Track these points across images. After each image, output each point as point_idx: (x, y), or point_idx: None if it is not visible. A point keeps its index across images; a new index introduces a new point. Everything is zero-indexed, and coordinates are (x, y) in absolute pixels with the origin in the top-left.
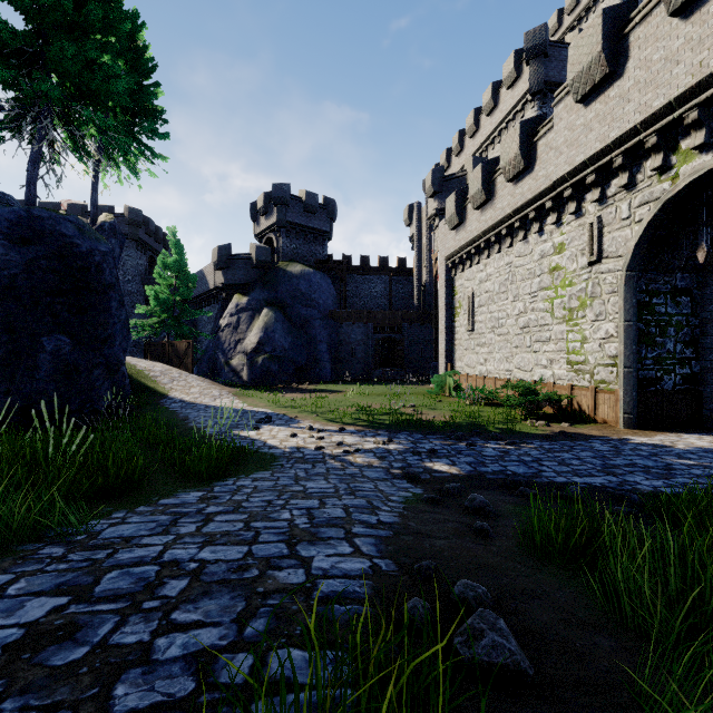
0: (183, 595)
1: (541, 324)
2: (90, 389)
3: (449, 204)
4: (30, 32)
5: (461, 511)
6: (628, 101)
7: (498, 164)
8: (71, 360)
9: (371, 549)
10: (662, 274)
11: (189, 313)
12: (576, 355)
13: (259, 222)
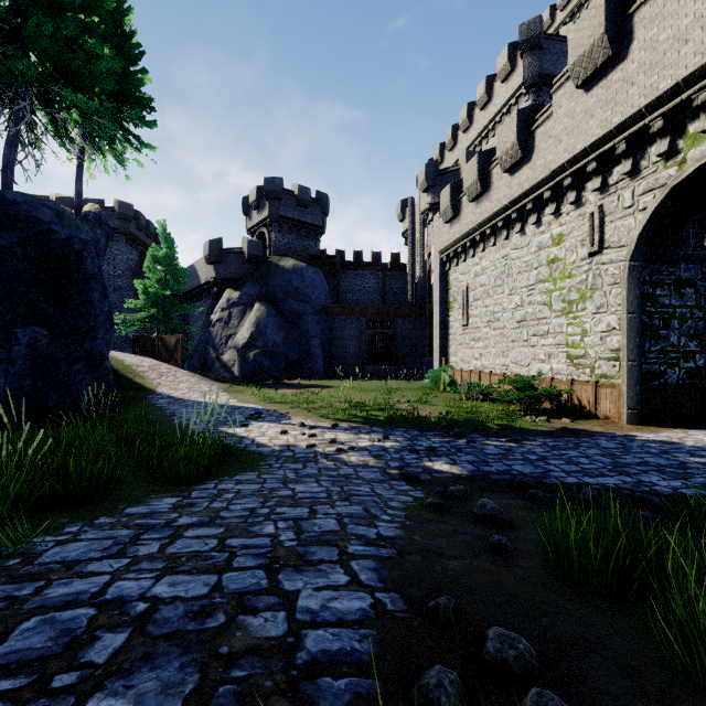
0: (114, 661)
1: (539, 318)
2: (70, 384)
3: (443, 197)
4: (7, 9)
5: (471, 520)
6: (633, 85)
7: (494, 155)
8: (49, 353)
9: (372, 577)
10: (666, 265)
11: (180, 308)
12: (576, 349)
13: (251, 216)
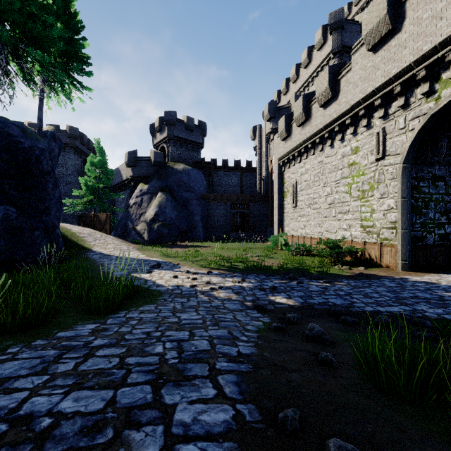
0: None
1: (343, 201)
2: (32, 245)
3: (280, 123)
4: None
5: (303, 339)
6: (405, 48)
7: (313, 96)
8: (17, 224)
9: (233, 390)
10: (426, 166)
11: (109, 195)
12: (367, 222)
13: (155, 136)
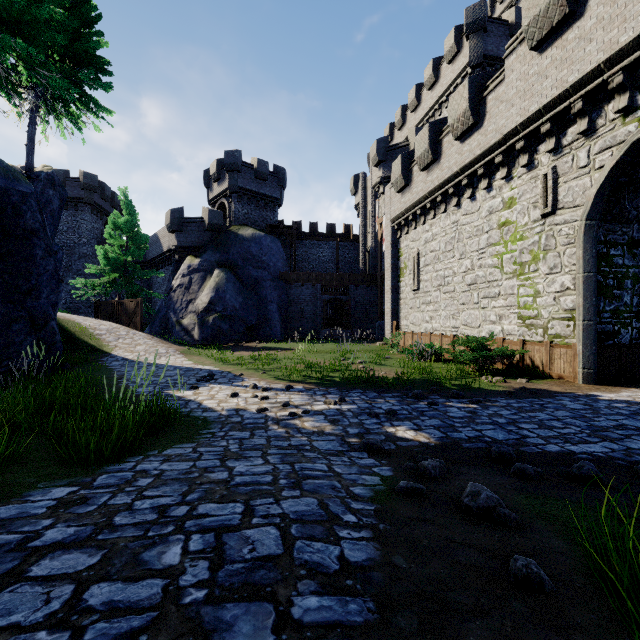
0: None
1: (490, 280)
2: (7, 345)
3: (395, 167)
4: None
5: (462, 515)
6: (590, 41)
7: (444, 125)
8: None
9: None
10: (620, 225)
11: (140, 273)
12: (528, 310)
13: (211, 188)
